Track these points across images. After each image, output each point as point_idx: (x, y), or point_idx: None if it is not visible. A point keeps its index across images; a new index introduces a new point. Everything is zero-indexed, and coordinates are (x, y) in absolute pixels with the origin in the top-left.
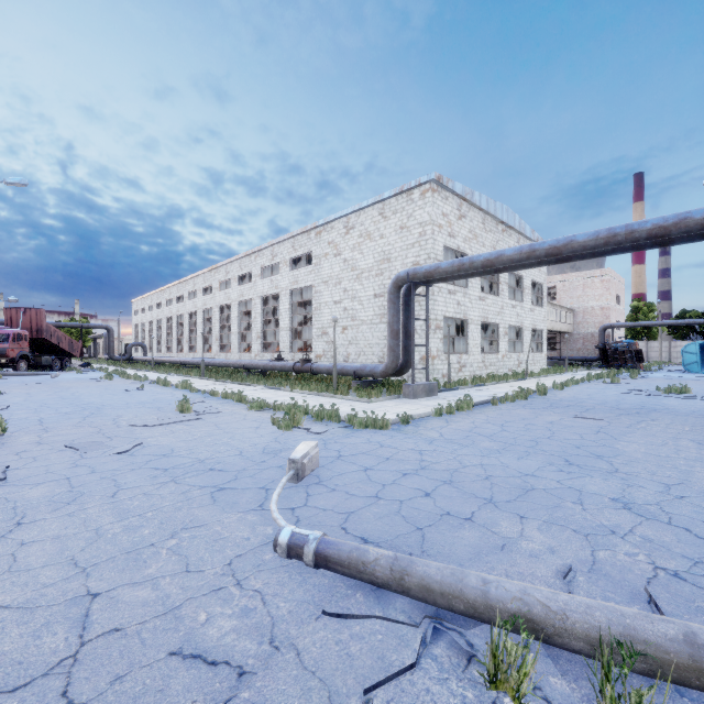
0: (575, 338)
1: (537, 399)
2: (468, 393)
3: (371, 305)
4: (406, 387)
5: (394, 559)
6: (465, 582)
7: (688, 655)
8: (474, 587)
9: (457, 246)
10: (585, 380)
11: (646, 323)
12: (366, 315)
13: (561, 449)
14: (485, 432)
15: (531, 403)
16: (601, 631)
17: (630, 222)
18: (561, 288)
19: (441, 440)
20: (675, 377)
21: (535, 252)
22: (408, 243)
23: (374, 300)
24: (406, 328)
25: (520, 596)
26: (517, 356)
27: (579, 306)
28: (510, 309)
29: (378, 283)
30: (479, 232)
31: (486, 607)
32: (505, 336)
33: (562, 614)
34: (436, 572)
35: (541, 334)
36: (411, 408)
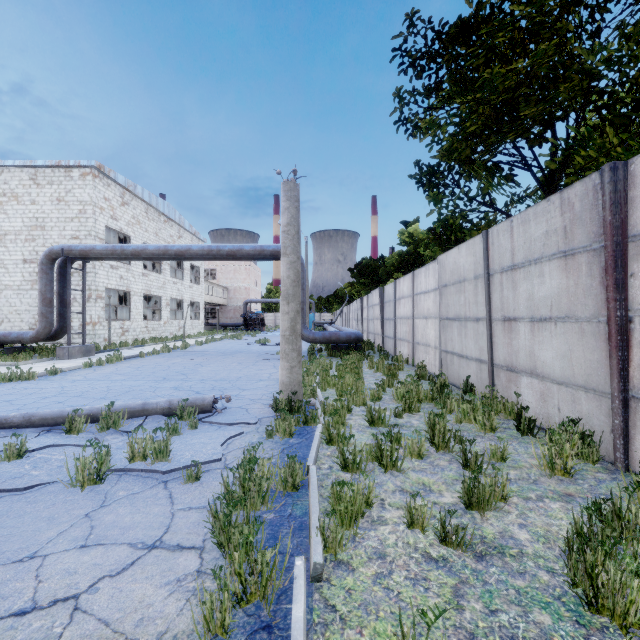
0: (229, 309)
1: (178, 352)
2: (126, 352)
3: (19, 270)
4: (61, 350)
5: (26, 413)
6: (65, 411)
7: (142, 407)
8: (69, 412)
9: (120, 228)
10: (223, 338)
11: (269, 301)
12: (13, 280)
13: (166, 374)
14: (122, 372)
15: (172, 354)
16: (117, 410)
17: (220, 245)
18: (220, 271)
19: (84, 380)
20: (276, 335)
21: (168, 251)
22: (67, 216)
23: (24, 266)
24: (62, 297)
25: (89, 409)
26: (178, 323)
27: (231, 285)
28: (172, 285)
29: (30, 248)
30: (142, 219)
31: (73, 416)
32: (167, 306)
33: (104, 409)
34: (50, 412)
35: (199, 306)
36: (64, 365)
